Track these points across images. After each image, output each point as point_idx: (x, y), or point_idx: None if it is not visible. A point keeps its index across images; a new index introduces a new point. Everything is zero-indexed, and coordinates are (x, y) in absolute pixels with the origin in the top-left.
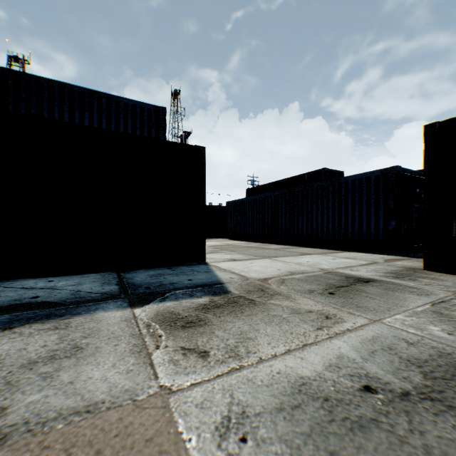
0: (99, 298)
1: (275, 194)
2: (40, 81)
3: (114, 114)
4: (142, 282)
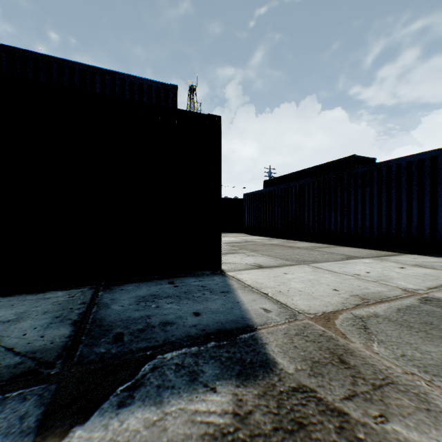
0: (6, 374)
1: (300, 183)
2: (37, 58)
3: (118, 94)
4: (118, 317)
